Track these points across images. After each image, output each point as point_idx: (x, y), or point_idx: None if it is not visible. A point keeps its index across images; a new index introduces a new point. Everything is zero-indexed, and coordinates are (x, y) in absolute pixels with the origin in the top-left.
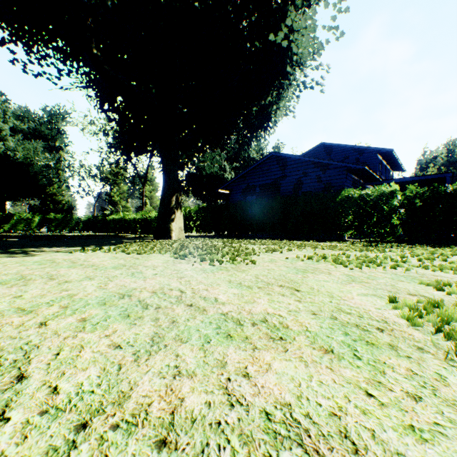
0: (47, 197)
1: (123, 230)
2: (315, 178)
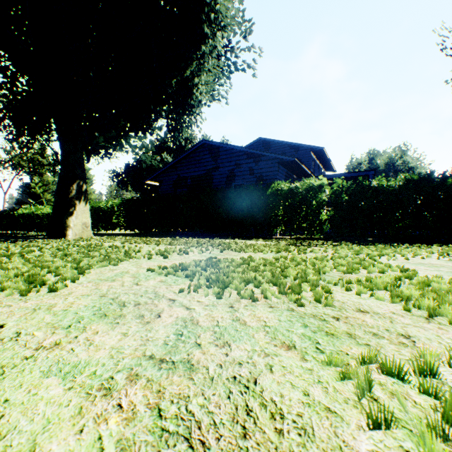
0: None
1: (35, 228)
2: (247, 170)
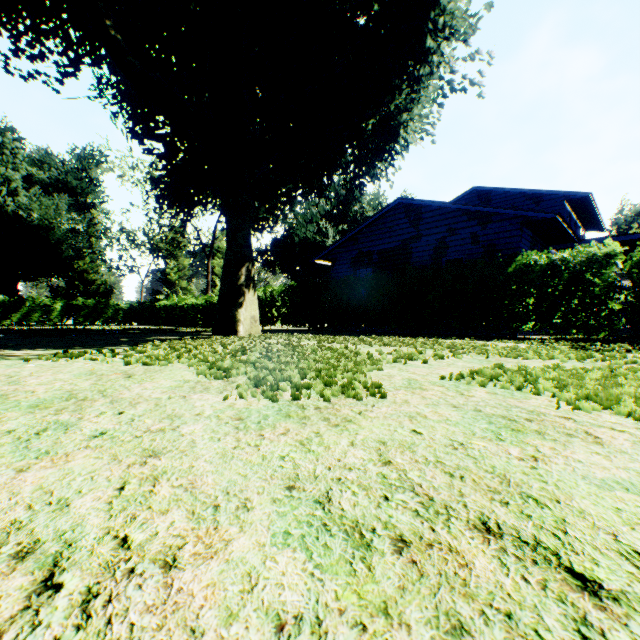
0: (76, 275)
1: (179, 322)
2: (468, 238)
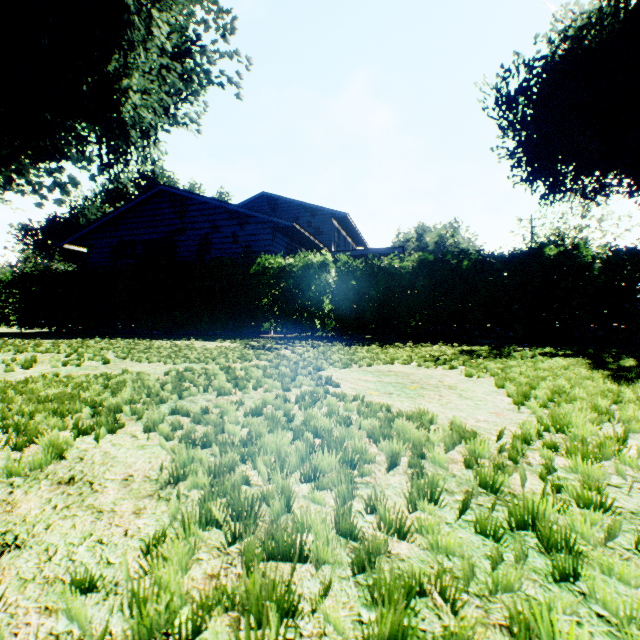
0: None
1: None
2: (230, 237)
